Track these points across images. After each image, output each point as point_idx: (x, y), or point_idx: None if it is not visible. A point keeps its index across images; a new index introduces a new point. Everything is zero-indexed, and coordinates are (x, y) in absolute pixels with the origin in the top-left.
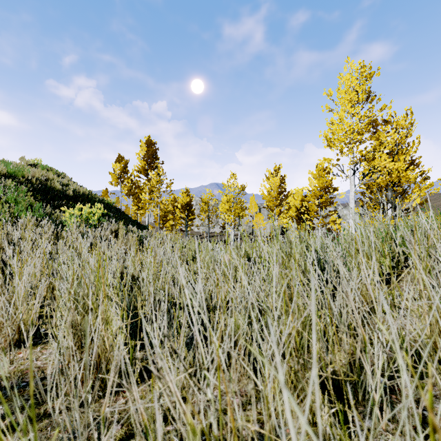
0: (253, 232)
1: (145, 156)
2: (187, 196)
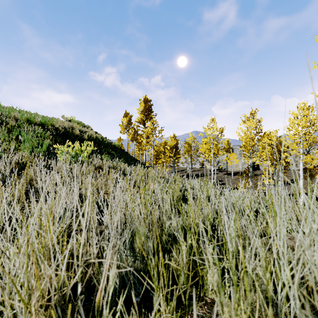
0: (227, 168)
1: (142, 111)
2: (174, 140)
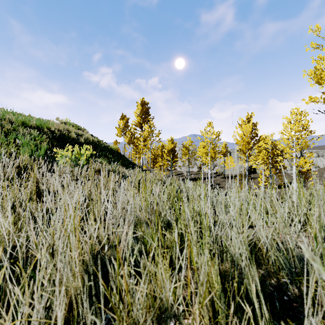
0: (224, 172)
1: (140, 113)
2: (171, 143)
